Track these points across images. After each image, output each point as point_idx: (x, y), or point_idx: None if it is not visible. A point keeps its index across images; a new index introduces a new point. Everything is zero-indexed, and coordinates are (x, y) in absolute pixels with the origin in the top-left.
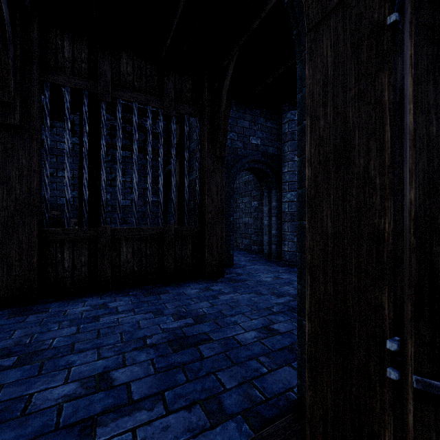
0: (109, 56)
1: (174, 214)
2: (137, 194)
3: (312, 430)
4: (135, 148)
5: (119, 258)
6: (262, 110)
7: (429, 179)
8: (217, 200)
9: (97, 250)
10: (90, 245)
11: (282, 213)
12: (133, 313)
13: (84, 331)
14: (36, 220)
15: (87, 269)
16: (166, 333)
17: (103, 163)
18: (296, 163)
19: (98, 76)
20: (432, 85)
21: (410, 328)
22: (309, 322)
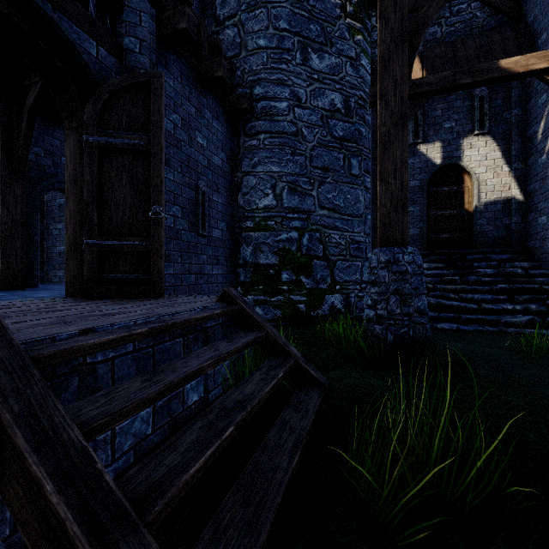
0: None
1: None
2: None
3: (67, 288)
4: None
5: None
6: None
7: (88, 191)
8: (16, 212)
9: None
10: None
11: None
12: None
13: None
14: None
15: None
16: None
17: None
18: None
19: None
20: (89, 167)
21: (84, 229)
22: (66, 247)
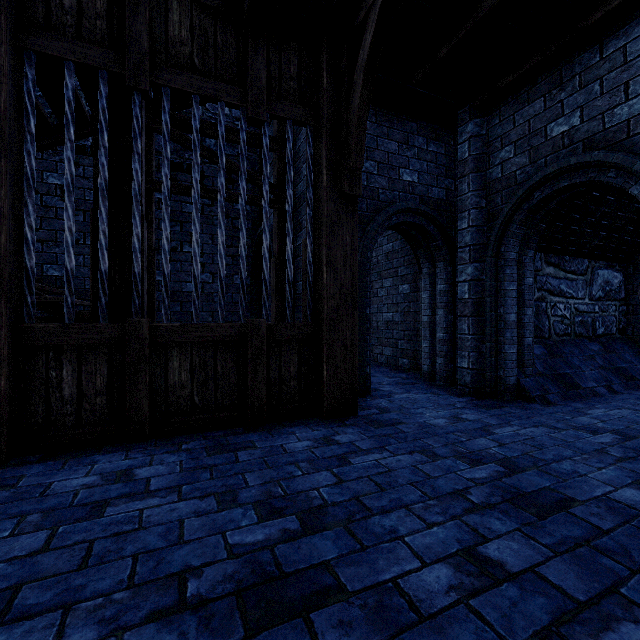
0: (146, 7)
1: (267, 299)
2: (198, 263)
3: None
4: (194, 178)
5: (167, 379)
6: (422, 123)
7: None
8: (345, 275)
9: (124, 365)
10: (111, 355)
11: (456, 302)
12: (177, 495)
13: (60, 546)
14: (6, 307)
15: (106, 399)
16: (235, 562)
17: (136, 204)
18: (484, 211)
19: (126, 43)
20: None
21: None
22: None
